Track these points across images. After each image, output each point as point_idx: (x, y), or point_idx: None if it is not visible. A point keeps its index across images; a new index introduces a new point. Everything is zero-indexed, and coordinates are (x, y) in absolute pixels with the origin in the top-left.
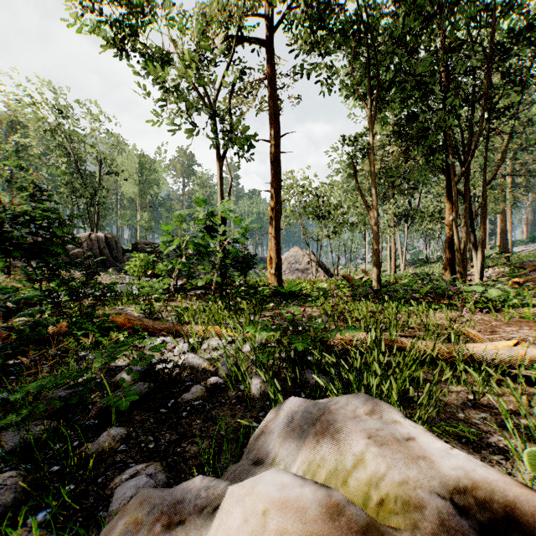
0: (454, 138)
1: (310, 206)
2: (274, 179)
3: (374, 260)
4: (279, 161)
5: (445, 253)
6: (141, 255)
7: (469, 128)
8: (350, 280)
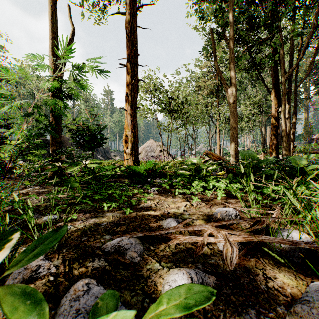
0: (276, 49)
1: (163, 101)
2: (129, 52)
3: (233, 138)
4: (135, 33)
5: (270, 140)
6: (13, 141)
7: (291, 38)
8: (215, 157)
